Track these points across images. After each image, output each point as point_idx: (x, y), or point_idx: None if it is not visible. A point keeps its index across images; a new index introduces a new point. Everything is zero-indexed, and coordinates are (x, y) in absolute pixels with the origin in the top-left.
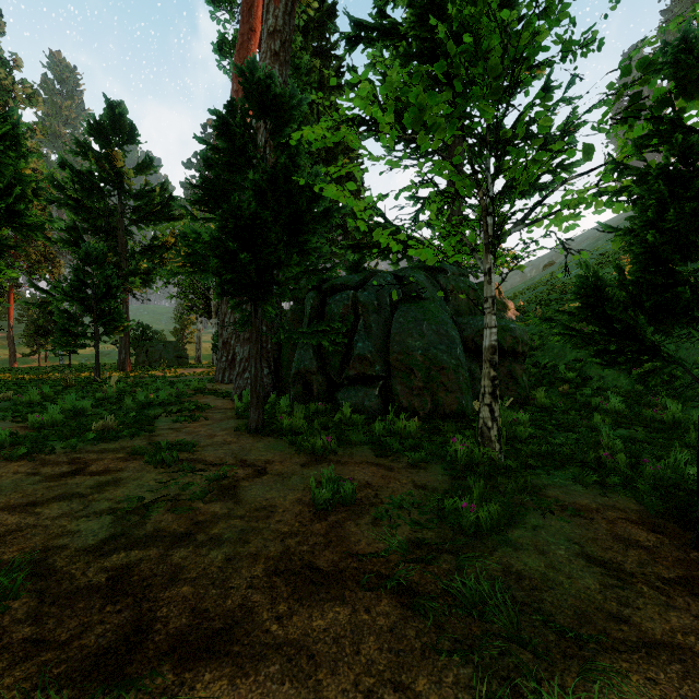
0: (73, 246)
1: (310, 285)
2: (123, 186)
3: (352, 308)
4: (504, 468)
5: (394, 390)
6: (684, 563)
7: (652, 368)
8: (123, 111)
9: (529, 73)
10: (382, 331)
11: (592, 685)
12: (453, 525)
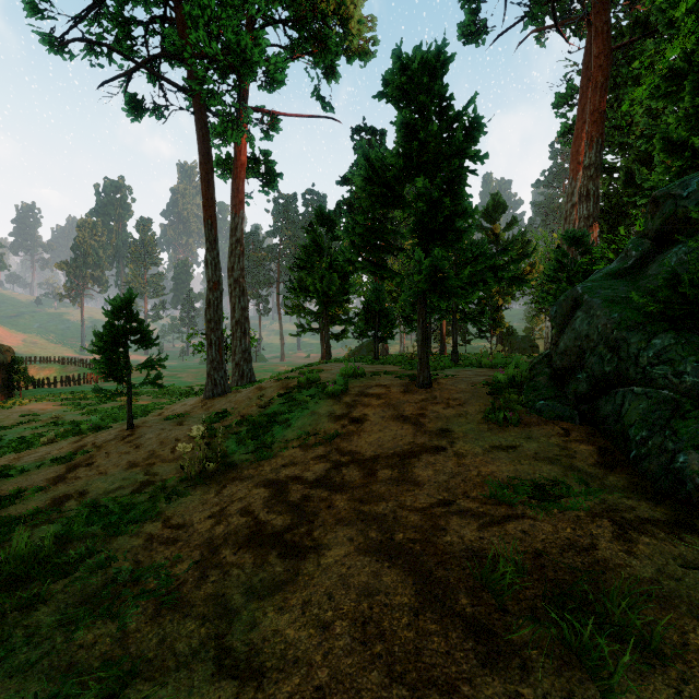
0: None
1: None
2: (499, 242)
3: None
4: None
5: None
6: None
7: None
8: (499, 198)
9: None
10: None
11: None
12: None
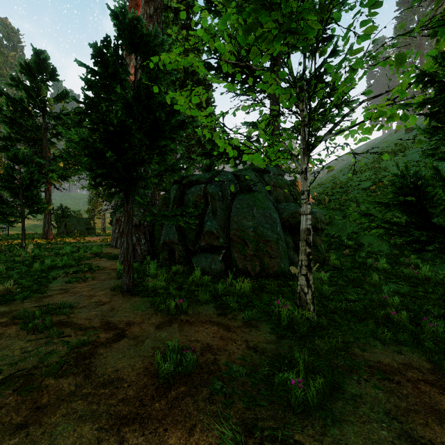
0: (8, 150)
1: (172, 180)
2: (46, 109)
3: (203, 197)
4: (317, 325)
5: (233, 257)
6: None
7: None
8: (46, 57)
9: (322, 42)
10: (225, 214)
11: None
12: (283, 401)
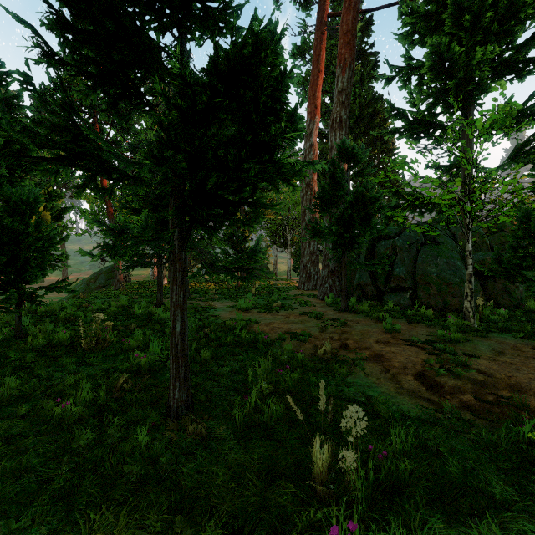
0: None
1: (369, 239)
2: None
3: (392, 249)
4: (475, 330)
5: (419, 295)
6: (534, 354)
7: (530, 285)
8: None
9: None
10: (411, 262)
11: (469, 358)
12: (440, 339)
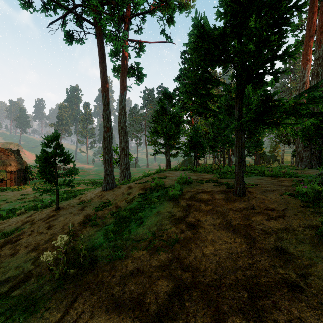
0: None
1: None
2: None
3: None
4: None
5: None
6: None
7: None
8: None
9: None
10: None
11: None
12: None
